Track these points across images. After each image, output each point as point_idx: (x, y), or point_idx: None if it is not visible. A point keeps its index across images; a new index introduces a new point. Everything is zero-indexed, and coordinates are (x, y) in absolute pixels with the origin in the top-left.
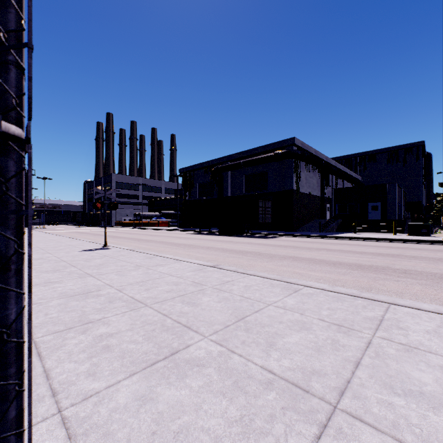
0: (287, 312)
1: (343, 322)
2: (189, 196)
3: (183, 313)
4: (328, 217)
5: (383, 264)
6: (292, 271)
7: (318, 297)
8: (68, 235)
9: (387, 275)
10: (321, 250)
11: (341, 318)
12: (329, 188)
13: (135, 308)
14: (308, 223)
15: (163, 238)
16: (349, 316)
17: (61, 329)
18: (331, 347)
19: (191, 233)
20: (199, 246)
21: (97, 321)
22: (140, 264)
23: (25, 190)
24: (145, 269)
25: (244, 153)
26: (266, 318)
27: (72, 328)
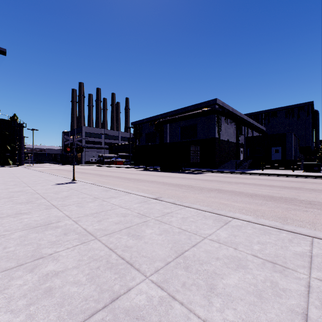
0: (222, 246)
1: (276, 259)
2: (138, 143)
3: (127, 247)
4: (241, 157)
5: (290, 196)
6: (219, 202)
7: (246, 230)
8: (49, 171)
9: (296, 205)
10: (239, 184)
11: (273, 254)
12: (242, 136)
13: (85, 241)
14: (227, 162)
15: (118, 174)
16: (280, 252)
17: (11, 266)
18: (272, 291)
19: (140, 170)
20: (145, 180)
21: (48, 256)
22: (97, 196)
23: (19, 138)
24: (101, 201)
25: (179, 110)
26: (203, 253)
27: (22, 265)
